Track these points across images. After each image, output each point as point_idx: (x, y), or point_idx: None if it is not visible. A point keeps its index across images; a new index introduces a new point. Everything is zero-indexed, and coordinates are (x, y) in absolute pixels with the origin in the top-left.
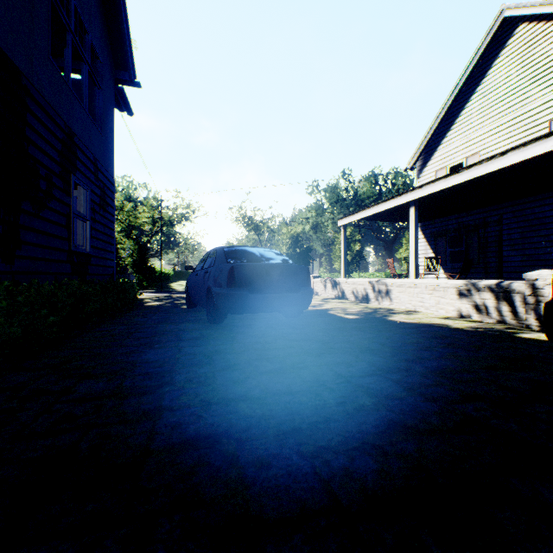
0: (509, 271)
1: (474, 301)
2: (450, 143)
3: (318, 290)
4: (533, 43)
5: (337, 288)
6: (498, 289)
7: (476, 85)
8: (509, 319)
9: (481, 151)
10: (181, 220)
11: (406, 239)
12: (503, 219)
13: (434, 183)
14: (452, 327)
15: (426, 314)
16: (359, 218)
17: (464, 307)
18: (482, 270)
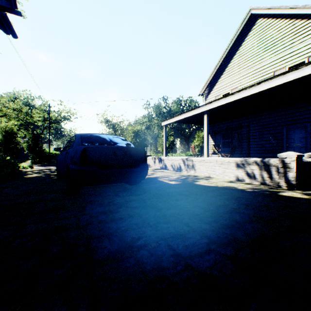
0: (253, 153)
1: (247, 171)
2: (223, 82)
3: (150, 164)
4: (265, 29)
5: (162, 162)
6: (261, 164)
7: (236, 50)
8: (268, 182)
9: (239, 87)
10: (64, 120)
11: (197, 135)
12: (250, 124)
13: (218, 100)
14: (238, 188)
15: (217, 179)
16: (175, 120)
17: (240, 174)
18: (239, 152)
